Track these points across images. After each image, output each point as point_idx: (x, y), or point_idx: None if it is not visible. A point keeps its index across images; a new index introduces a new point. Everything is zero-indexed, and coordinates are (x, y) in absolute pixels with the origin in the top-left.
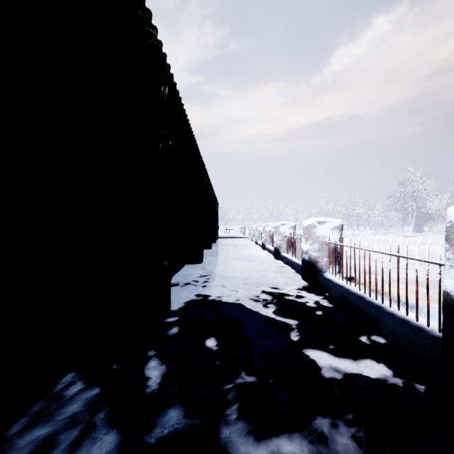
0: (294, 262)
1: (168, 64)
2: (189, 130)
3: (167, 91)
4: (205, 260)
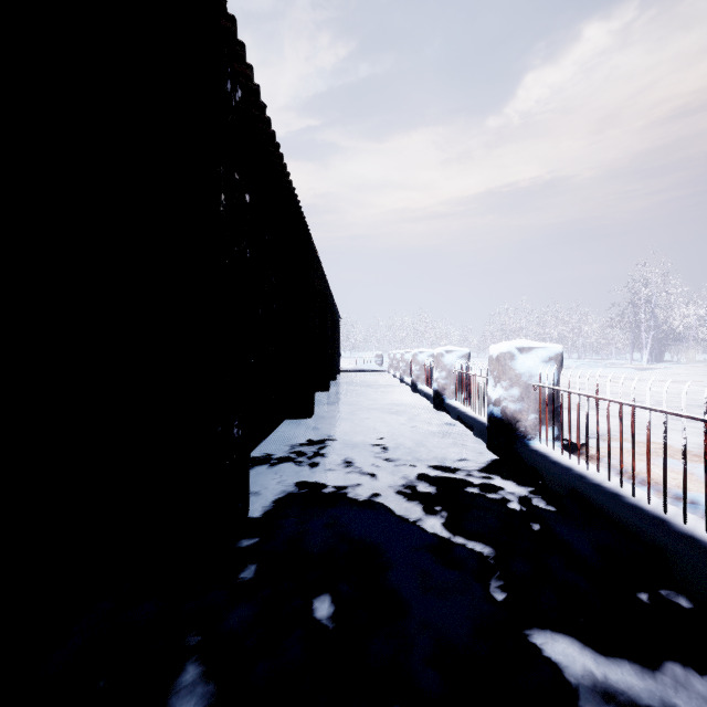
0: (470, 417)
1: (241, 41)
2: (287, 187)
3: (240, 95)
4: (317, 412)
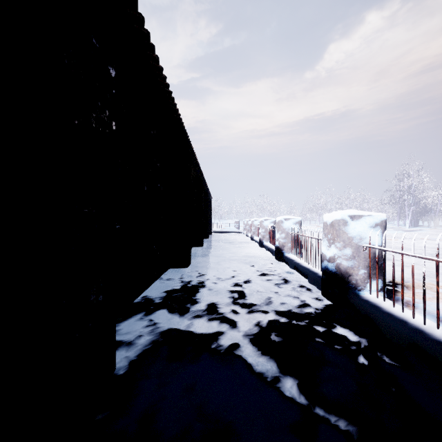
0: (304, 268)
1: None
2: (166, 91)
3: None
4: (193, 262)
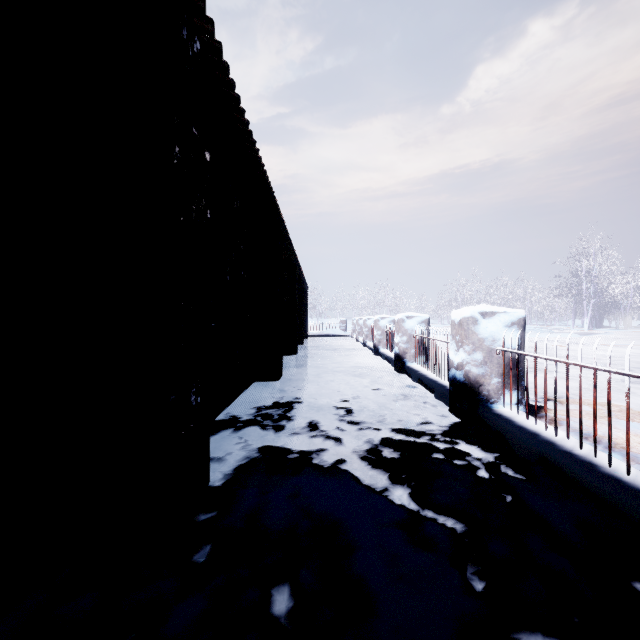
0: (430, 380)
1: None
2: (254, 156)
3: (199, 48)
4: (285, 374)
